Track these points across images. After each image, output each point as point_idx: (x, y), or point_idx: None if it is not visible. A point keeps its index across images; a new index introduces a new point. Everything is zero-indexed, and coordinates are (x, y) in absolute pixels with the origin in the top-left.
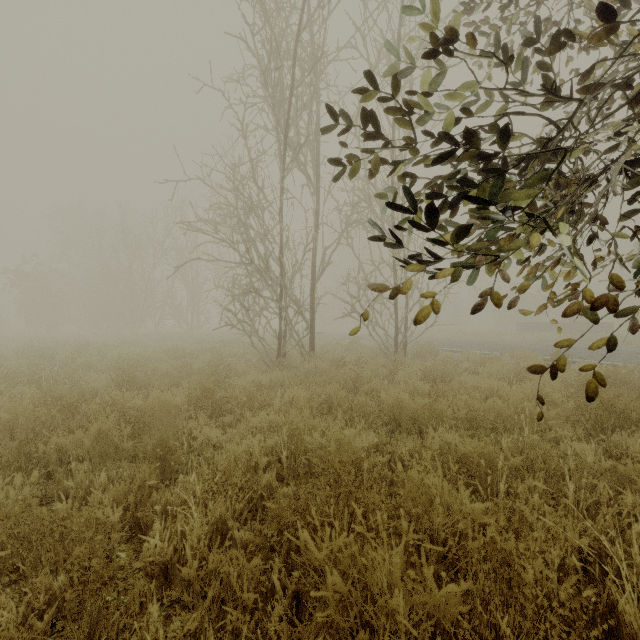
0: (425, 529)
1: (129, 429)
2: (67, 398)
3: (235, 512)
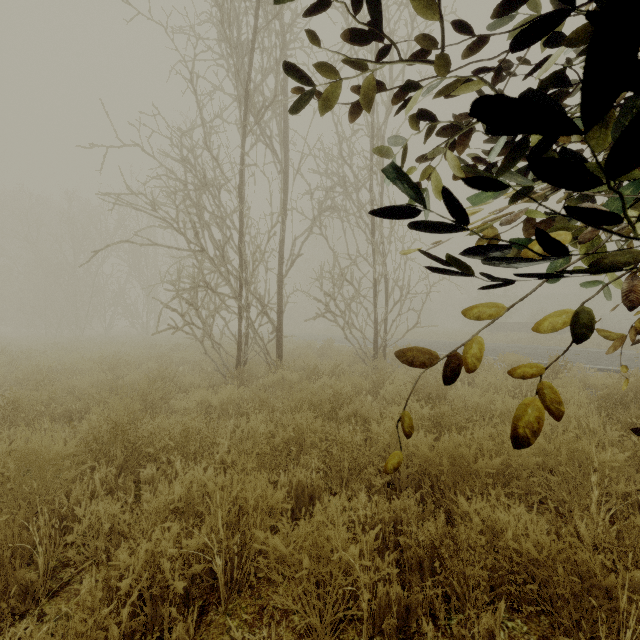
0: None
1: None
2: None
3: None
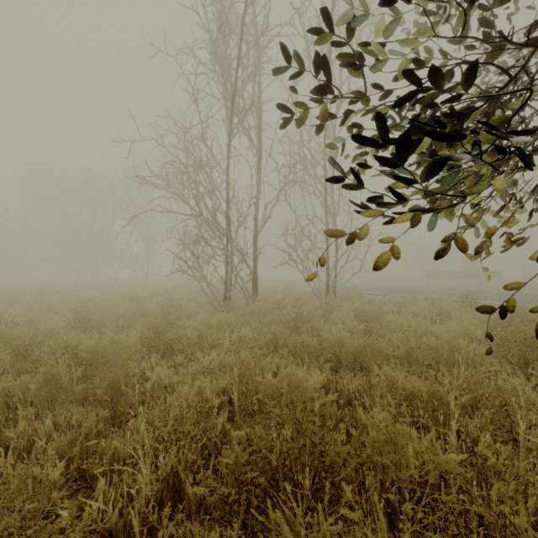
0: (391, 479)
1: (80, 372)
2: (17, 341)
3: (187, 460)
